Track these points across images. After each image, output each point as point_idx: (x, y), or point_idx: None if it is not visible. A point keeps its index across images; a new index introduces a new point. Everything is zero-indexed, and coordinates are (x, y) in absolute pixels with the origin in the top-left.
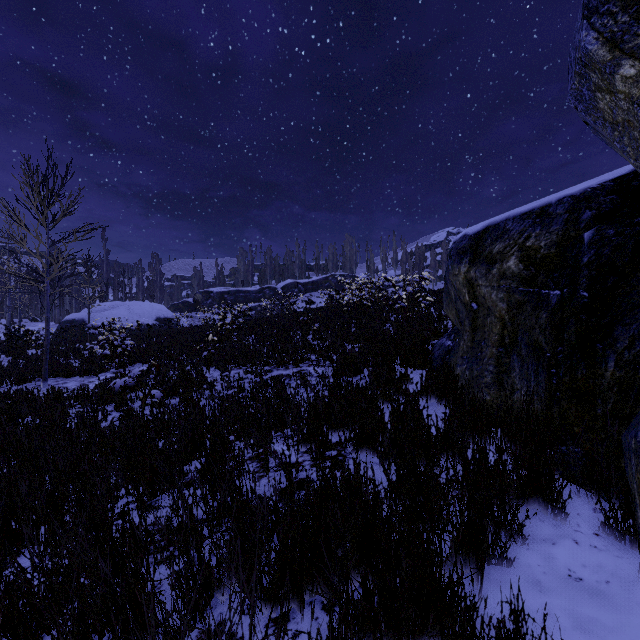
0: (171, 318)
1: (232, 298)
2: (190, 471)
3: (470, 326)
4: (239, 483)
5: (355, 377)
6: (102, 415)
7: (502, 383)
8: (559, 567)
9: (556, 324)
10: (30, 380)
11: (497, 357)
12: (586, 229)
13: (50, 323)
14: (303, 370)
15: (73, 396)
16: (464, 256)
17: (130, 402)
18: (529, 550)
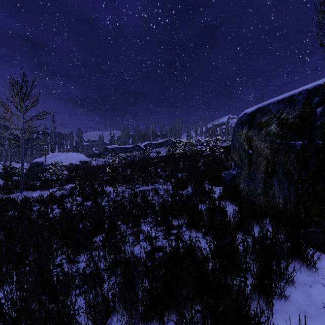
0: (87, 161)
1: (118, 151)
2: (96, 242)
3: (248, 162)
4: (124, 248)
5: (184, 190)
6: (50, 210)
7: (267, 193)
8: (316, 301)
9: (301, 160)
10: (14, 192)
11: (264, 179)
12: (316, 107)
13: (26, 164)
14: (156, 187)
15: (35, 200)
16: (245, 124)
17: (65, 204)
18: (296, 290)
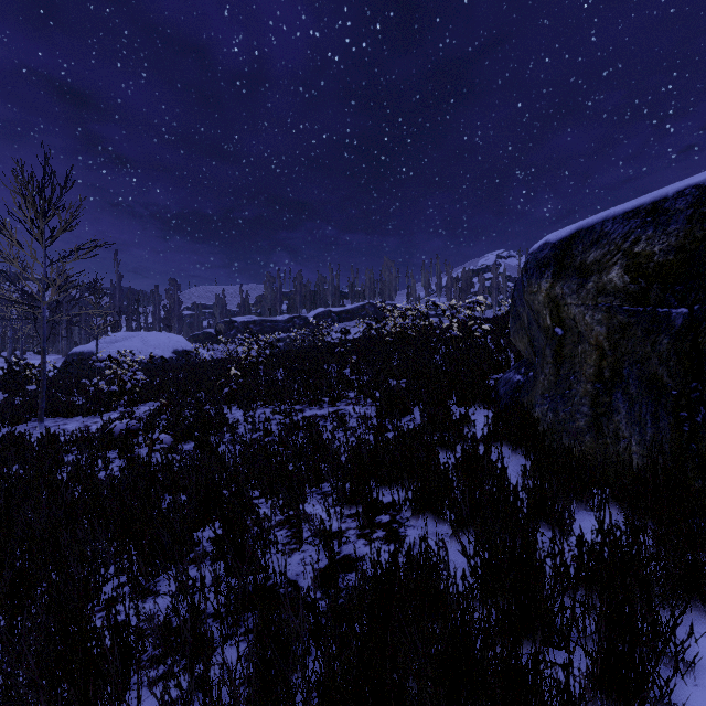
0: (190, 350)
1: (258, 328)
2: (196, 554)
3: (553, 356)
4: (264, 561)
5: (403, 418)
6: (102, 463)
7: (600, 429)
8: None
9: (687, 352)
10: (25, 421)
11: (593, 395)
12: None
13: (56, 356)
14: (340, 410)
15: (71, 440)
16: (546, 269)
17: (137, 447)
18: (698, 687)
